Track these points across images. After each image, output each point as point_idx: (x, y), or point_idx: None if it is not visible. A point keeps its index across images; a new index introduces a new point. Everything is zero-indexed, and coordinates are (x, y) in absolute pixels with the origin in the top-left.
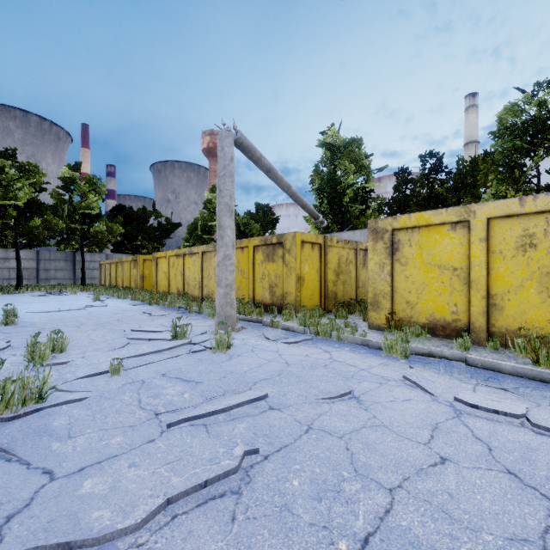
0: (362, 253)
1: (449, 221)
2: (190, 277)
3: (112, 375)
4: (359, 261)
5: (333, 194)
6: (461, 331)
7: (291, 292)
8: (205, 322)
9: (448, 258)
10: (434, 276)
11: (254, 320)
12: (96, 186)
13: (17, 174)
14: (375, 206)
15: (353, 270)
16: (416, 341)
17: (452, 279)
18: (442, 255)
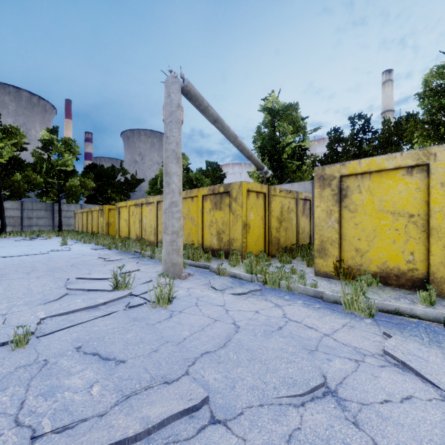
0: (301, 203)
1: (404, 165)
2: (147, 224)
3: (13, 349)
4: (299, 210)
5: (274, 151)
6: (418, 281)
7: (238, 238)
8: (155, 268)
9: (403, 204)
10: (387, 223)
11: (202, 265)
12: (71, 147)
13: (1, 135)
14: (309, 163)
15: (294, 217)
16: (370, 291)
17: (408, 226)
18: (396, 201)
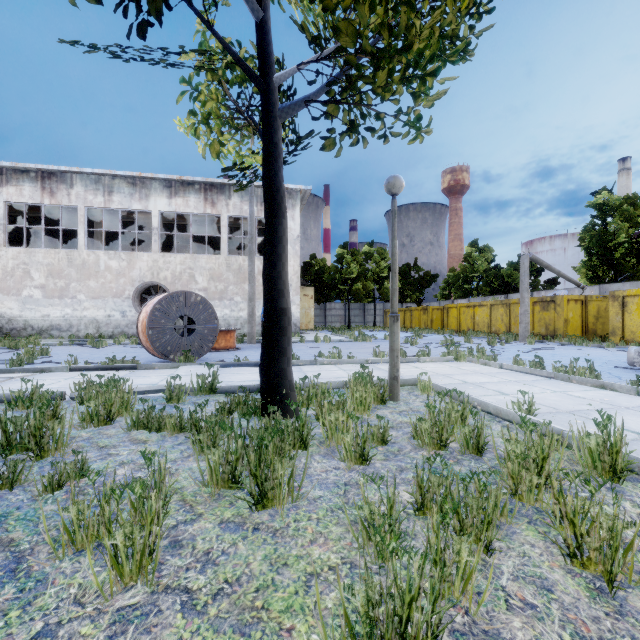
0: None
1: None
2: (479, 320)
3: (502, 345)
4: None
5: (603, 252)
6: None
7: (560, 328)
8: None
9: None
10: None
11: (538, 341)
12: (383, 256)
13: (350, 257)
14: None
15: None
16: None
17: None
18: None
